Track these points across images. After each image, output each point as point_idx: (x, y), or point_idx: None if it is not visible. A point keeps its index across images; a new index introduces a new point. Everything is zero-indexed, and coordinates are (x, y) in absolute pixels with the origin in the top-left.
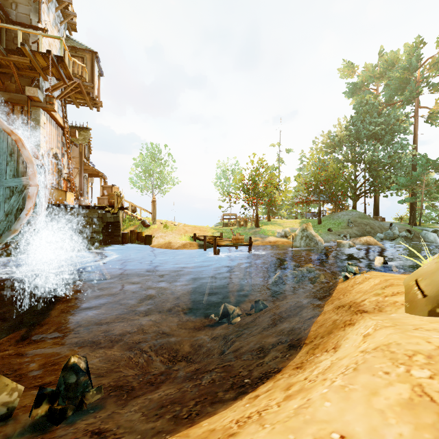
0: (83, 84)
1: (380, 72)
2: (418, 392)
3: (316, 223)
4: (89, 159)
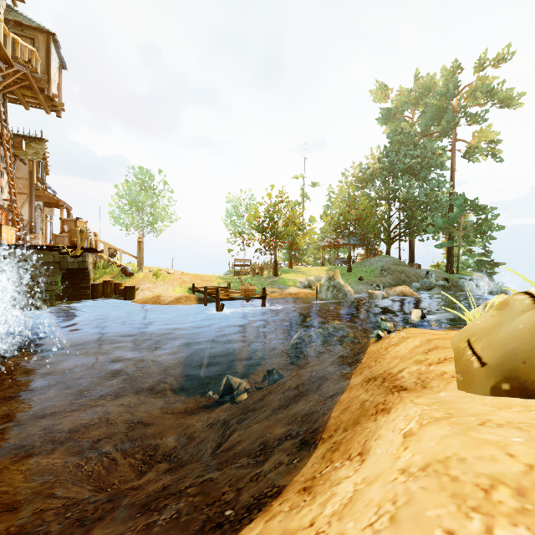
0: (32, 76)
1: (416, 97)
2: None
3: (346, 270)
4: (45, 182)
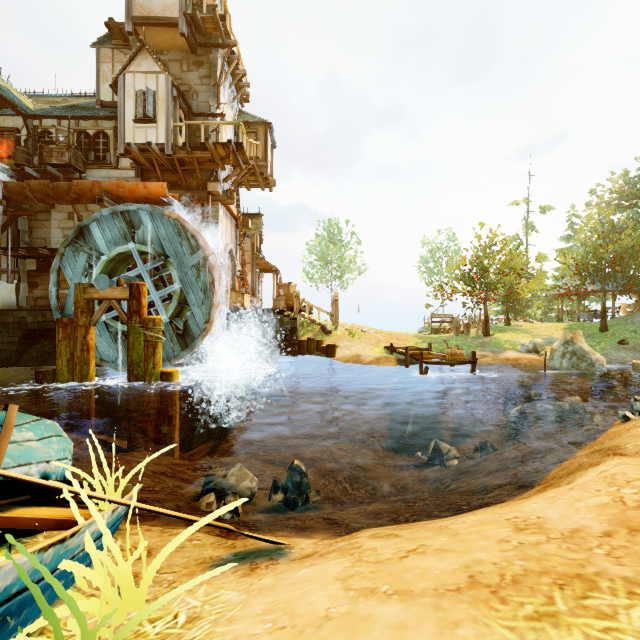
0: (257, 165)
1: None
2: (616, 500)
3: (597, 329)
4: (261, 251)
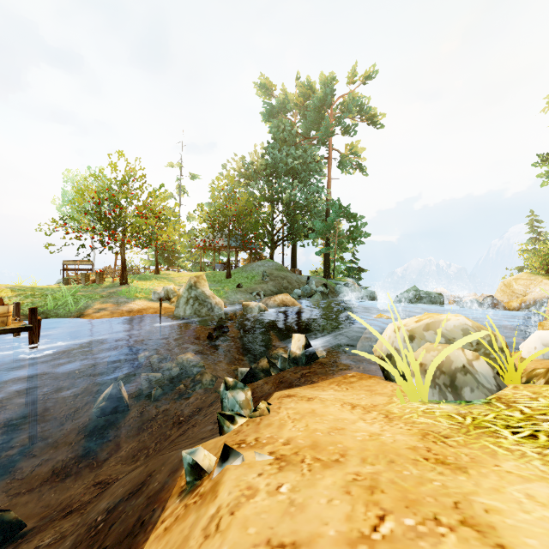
0: None
1: (297, 98)
2: None
3: (224, 276)
4: None
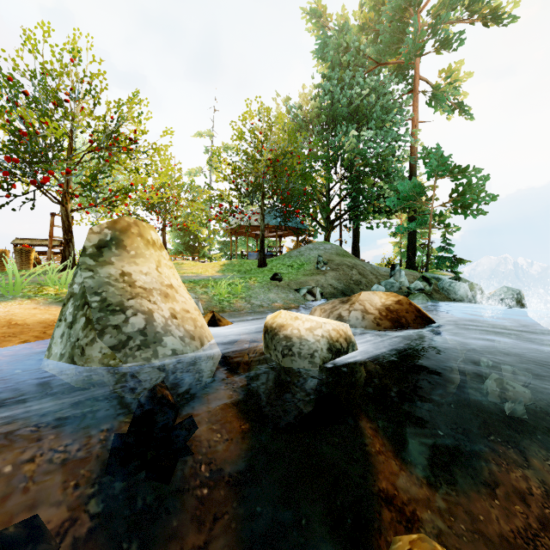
0: None
1: (364, 15)
2: None
3: (256, 265)
4: None
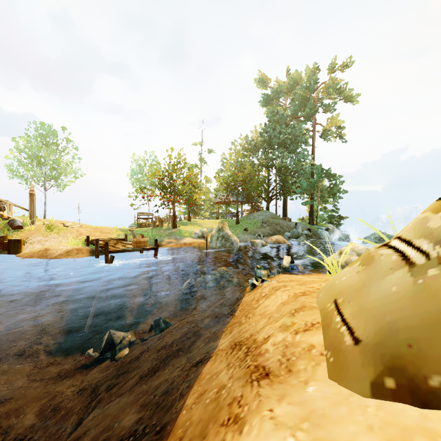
0: None
1: (288, 88)
2: None
3: (234, 223)
4: None
